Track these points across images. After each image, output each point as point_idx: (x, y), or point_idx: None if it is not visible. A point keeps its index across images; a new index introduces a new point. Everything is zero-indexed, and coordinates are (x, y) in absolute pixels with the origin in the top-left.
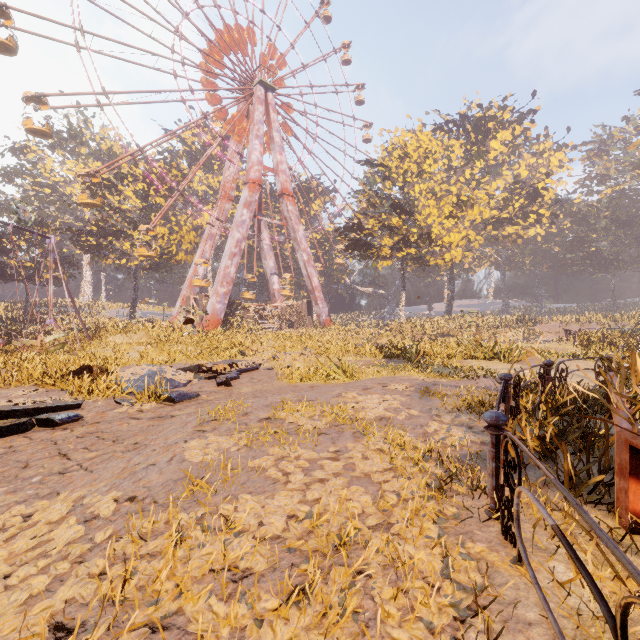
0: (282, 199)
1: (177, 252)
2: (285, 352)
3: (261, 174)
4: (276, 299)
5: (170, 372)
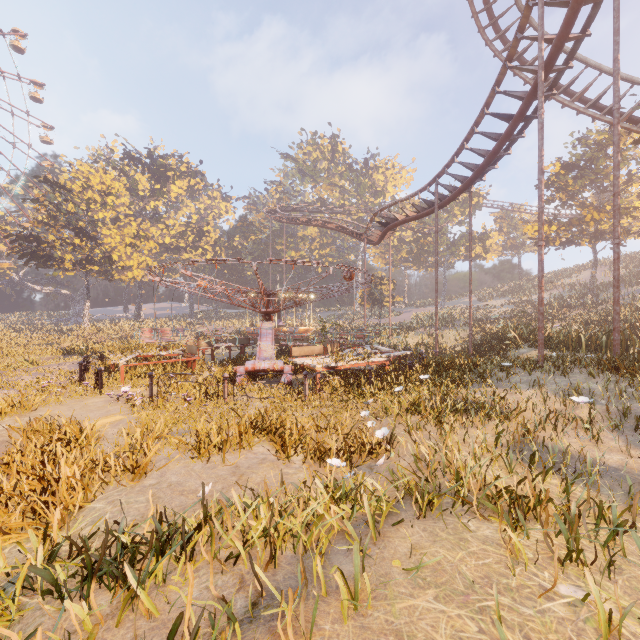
0: None
1: None
2: None
3: None
4: None
5: None
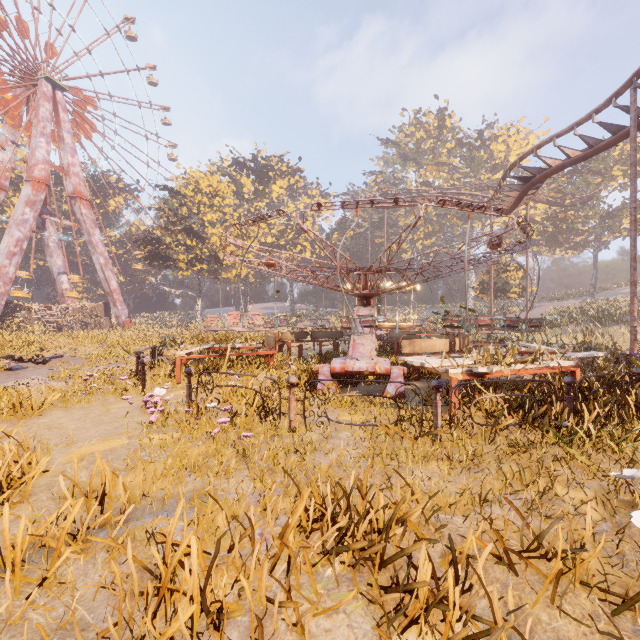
0: (75, 201)
1: None
2: (85, 346)
3: (48, 173)
4: (66, 299)
5: None
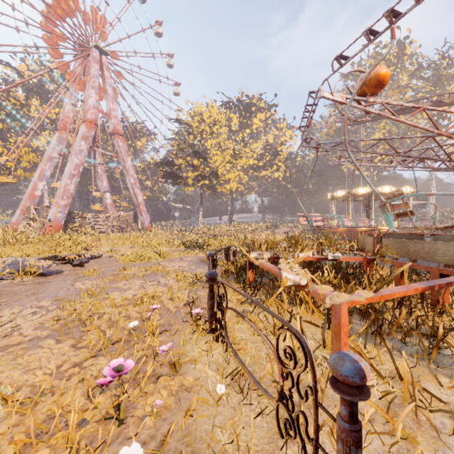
0: (114, 137)
1: (16, 169)
2: (119, 246)
3: (97, 116)
4: (109, 210)
5: (33, 260)
